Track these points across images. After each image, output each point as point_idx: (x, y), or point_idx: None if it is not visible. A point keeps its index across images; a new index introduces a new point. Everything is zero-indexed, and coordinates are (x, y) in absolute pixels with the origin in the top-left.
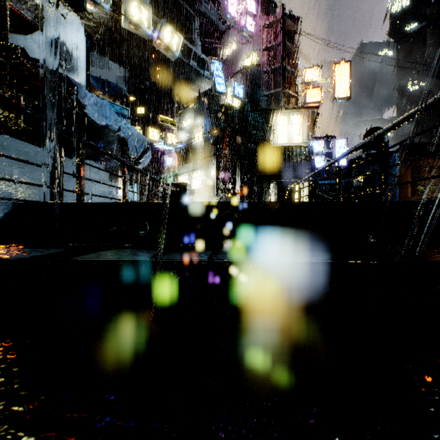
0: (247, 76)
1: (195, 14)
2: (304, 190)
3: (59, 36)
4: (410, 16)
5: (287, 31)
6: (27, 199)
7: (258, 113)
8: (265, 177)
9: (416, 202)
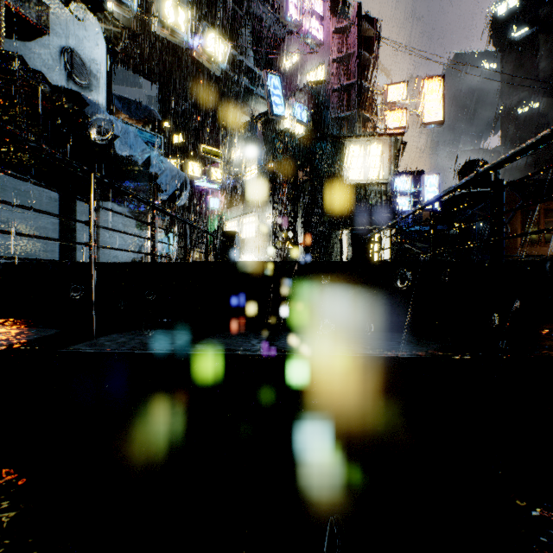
0: (312, 95)
1: (246, 17)
2: (385, 240)
3: (72, 43)
4: (518, 19)
5: (363, 38)
6: (29, 252)
7: (327, 142)
8: (335, 222)
9: (552, 262)
